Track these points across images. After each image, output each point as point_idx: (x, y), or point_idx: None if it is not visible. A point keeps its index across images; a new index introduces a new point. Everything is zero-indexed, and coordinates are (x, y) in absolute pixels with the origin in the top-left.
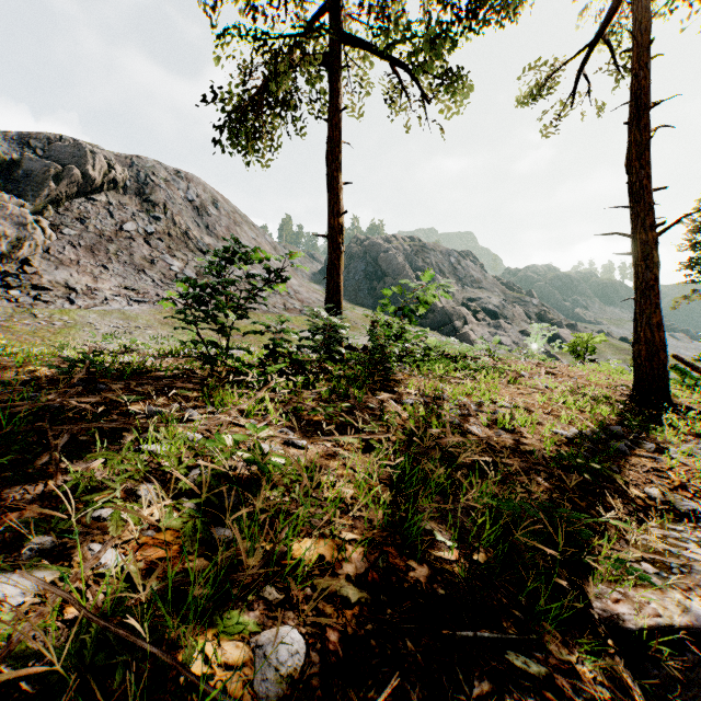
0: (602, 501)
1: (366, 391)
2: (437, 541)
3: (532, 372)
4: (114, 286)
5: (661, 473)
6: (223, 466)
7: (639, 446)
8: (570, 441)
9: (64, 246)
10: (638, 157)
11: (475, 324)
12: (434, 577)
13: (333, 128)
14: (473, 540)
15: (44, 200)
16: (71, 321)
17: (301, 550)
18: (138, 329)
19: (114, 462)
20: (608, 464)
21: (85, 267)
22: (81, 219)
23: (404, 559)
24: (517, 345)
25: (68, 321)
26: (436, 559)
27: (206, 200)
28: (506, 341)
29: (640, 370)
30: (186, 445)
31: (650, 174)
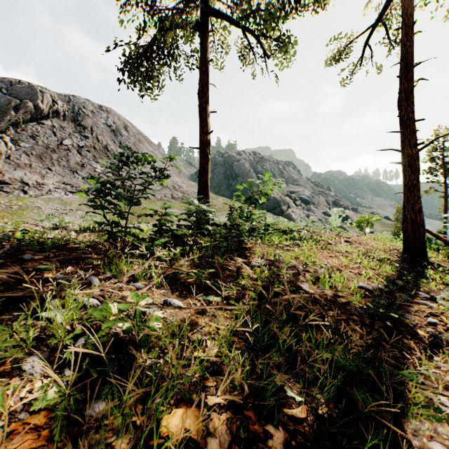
0: (401, 342)
1: (226, 257)
2: (288, 397)
3: (336, 241)
4: (56, 182)
5: (436, 317)
6: (106, 334)
7: (415, 295)
8: (369, 293)
9: (21, 155)
10: (406, 98)
11: (295, 208)
12: (289, 442)
13: (203, 74)
14: (316, 392)
15: (7, 123)
16: (25, 205)
17: (169, 425)
18: (72, 211)
19: (4, 337)
20: (401, 312)
21: (36, 169)
22: (33, 136)
23: (262, 423)
24: (321, 221)
25: (22, 205)
26: (289, 418)
27: (120, 126)
28: (314, 218)
29: (407, 240)
30: (83, 309)
31: (413, 110)
